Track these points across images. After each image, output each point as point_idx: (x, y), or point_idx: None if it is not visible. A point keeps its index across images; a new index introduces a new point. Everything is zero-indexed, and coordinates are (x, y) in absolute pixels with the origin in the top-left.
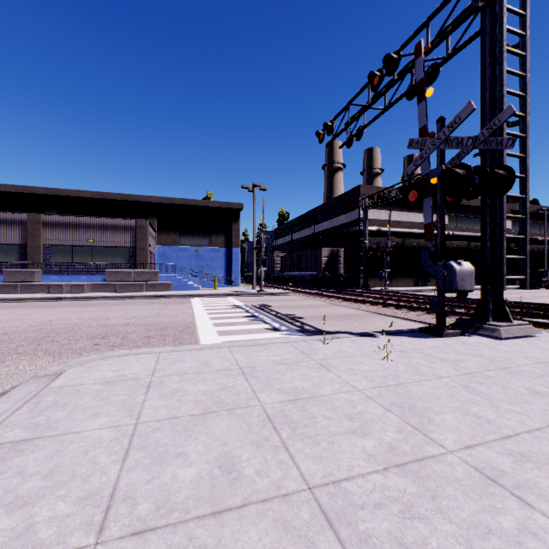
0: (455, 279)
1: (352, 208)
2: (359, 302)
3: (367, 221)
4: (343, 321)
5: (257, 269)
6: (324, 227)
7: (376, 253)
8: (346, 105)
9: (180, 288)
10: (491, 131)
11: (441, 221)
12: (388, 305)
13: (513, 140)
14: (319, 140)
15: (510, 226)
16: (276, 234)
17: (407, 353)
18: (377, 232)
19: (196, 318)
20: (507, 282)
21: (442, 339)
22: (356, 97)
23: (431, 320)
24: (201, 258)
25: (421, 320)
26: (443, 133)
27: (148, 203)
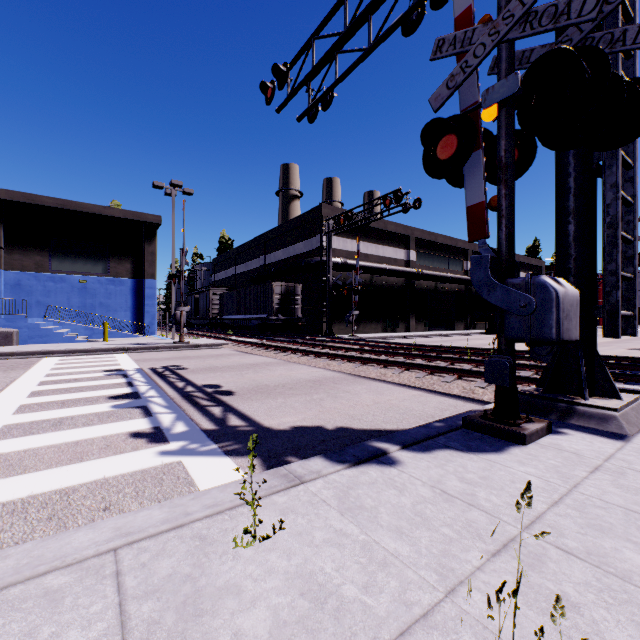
0: (556, 314)
1: (313, 233)
2: (327, 357)
3: (331, 250)
4: (305, 396)
5: (175, 309)
6: (278, 258)
7: (342, 291)
8: (309, 40)
9: (36, 340)
10: (599, 18)
11: (509, 195)
12: (369, 362)
13: None
14: (266, 99)
15: None
16: (215, 266)
17: (539, 567)
18: (342, 264)
19: None
20: (469, 327)
21: (529, 451)
22: (325, 23)
23: (444, 386)
24: (90, 293)
25: (428, 387)
26: (518, 2)
27: None
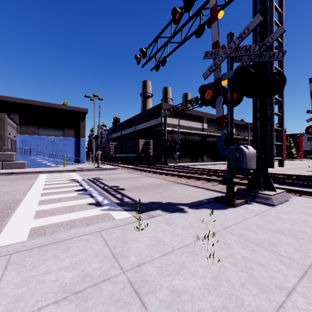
0: (245, 160)
1: (158, 116)
2: (164, 174)
3: (166, 124)
4: (154, 190)
5: (95, 152)
6: (141, 127)
7: (171, 143)
8: (156, 38)
9: (35, 166)
10: (265, 47)
11: (231, 114)
12: (182, 176)
13: (283, 53)
14: (137, 62)
15: (234, 131)
16: (112, 131)
17: (223, 237)
18: (171, 131)
19: (27, 195)
20: None
21: (235, 209)
22: (162, 31)
23: (213, 187)
24: (56, 144)
25: (206, 187)
26: (233, 43)
27: (10, 102)
